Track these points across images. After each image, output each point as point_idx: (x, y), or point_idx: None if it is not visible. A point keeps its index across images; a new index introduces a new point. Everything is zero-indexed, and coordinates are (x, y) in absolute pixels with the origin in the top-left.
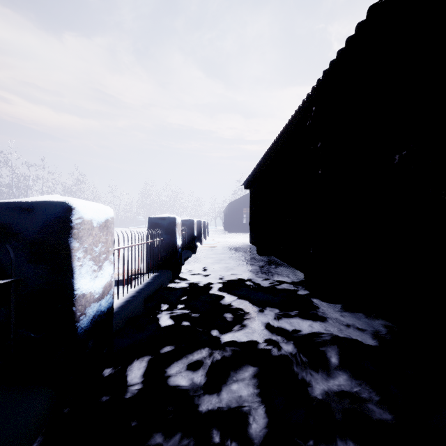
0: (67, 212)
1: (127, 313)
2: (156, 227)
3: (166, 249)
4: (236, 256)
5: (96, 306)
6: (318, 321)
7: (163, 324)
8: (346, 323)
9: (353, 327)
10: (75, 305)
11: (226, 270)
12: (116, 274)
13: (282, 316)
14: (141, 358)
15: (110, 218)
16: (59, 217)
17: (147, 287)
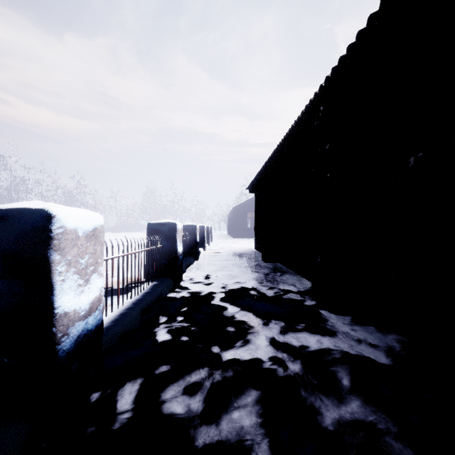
0: (46, 221)
1: (121, 327)
2: (156, 233)
3: (166, 257)
4: (240, 263)
5: (82, 324)
6: (327, 336)
7: (160, 339)
8: (357, 337)
9: (365, 343)
10: (55, 325)
11: (230, 277)
12: (114, 283)
13: (288, 330)
14: (134, 380)
15: (99, 226)
16: (37, 227)
17: (144, 298)
